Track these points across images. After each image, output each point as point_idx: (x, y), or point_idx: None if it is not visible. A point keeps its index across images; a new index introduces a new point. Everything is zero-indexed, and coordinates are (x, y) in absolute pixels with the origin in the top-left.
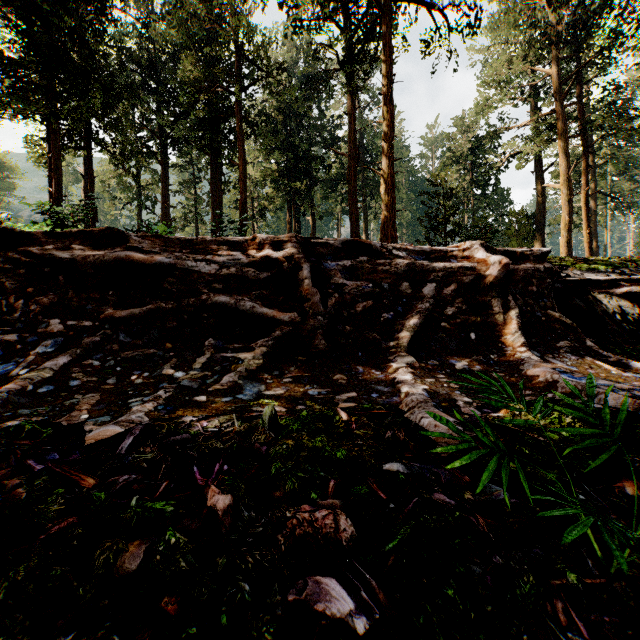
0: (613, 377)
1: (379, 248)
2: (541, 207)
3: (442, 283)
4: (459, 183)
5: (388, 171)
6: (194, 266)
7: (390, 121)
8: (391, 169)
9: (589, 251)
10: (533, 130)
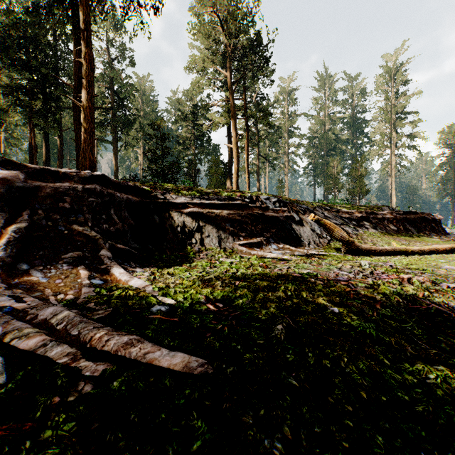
0: (67, 286)
1: None
2: (230, 159)
3: None
4: (186, 134)
5: (87, 104)
6: None
7: (90, 62)
8: (90, 103)
9: (248, 188)
10: (222, 109)
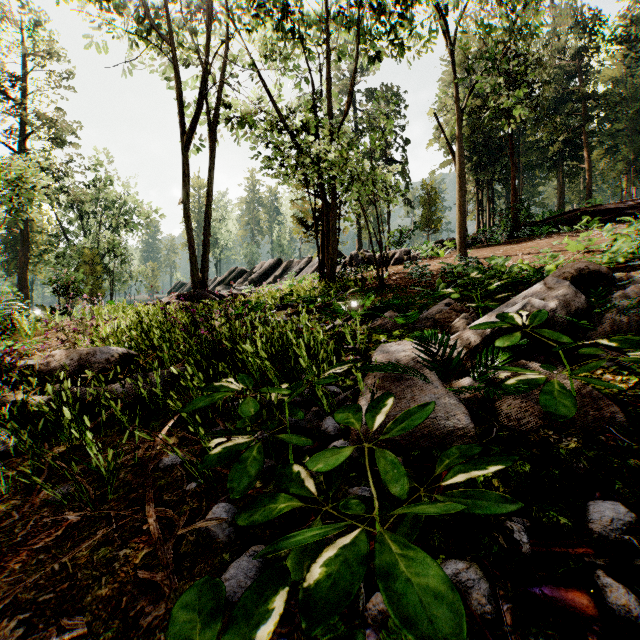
0: None
1: None
2: None
3: None
4: None
5: None
6: (620, 207)
7: None
8: None
9: None
10: None
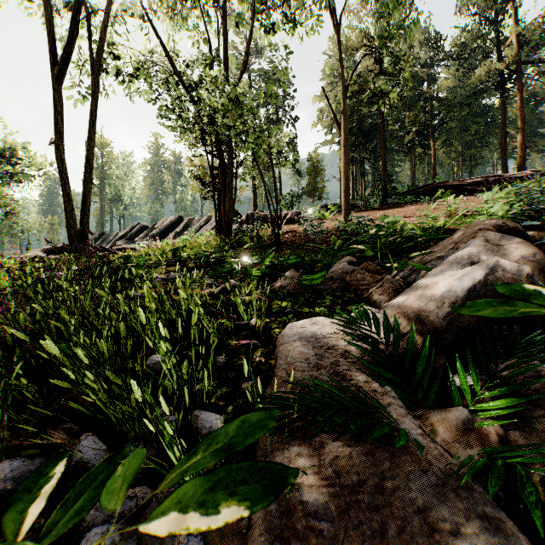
0: None
1: (500, 175)
2: None
3: (516, 179)
4: None
5: (521, 142)
6: (463, 184)
7: (522, 119)
8: (523, 141)
9: None
10: None
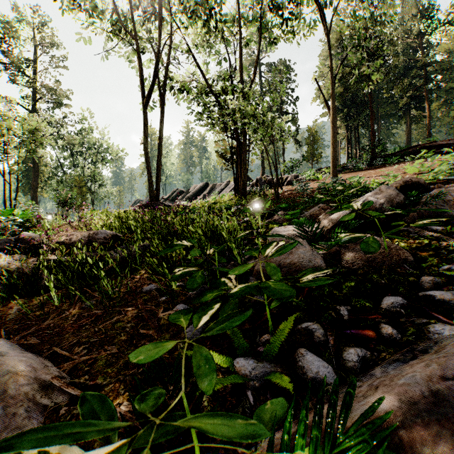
0: None
1: None
2: None
3: None
4: None
5: None
6: (449, 143)
7: None
8: None
9: None
10: None
